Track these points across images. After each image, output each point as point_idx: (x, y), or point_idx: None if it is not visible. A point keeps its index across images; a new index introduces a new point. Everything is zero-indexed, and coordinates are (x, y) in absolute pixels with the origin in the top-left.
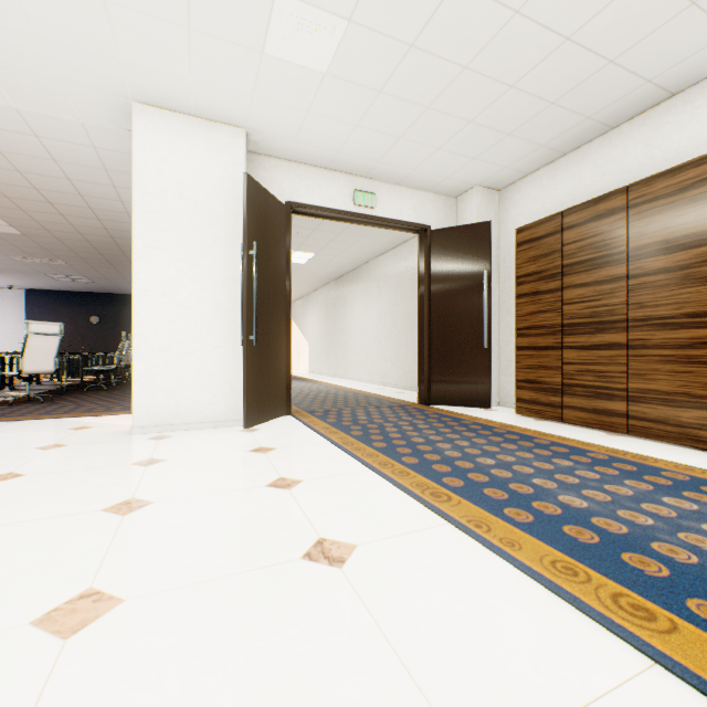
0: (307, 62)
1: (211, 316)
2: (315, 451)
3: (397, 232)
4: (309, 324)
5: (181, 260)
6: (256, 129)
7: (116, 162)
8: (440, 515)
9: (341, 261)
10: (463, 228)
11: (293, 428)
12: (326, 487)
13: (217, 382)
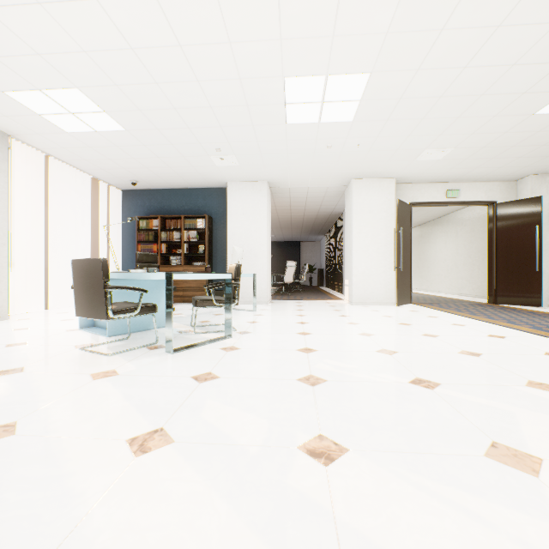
0: (432, 159)
1: (380, 259)
2: (436, 312)
3: None
4: None
5: (369, 237)
6: (399, 177)
7: (330, 195)
8: (494, 324)
9: (427, 215)
10: (520, 201)
11: (418, 307)
12: (449, 318)
13: (382, 286)
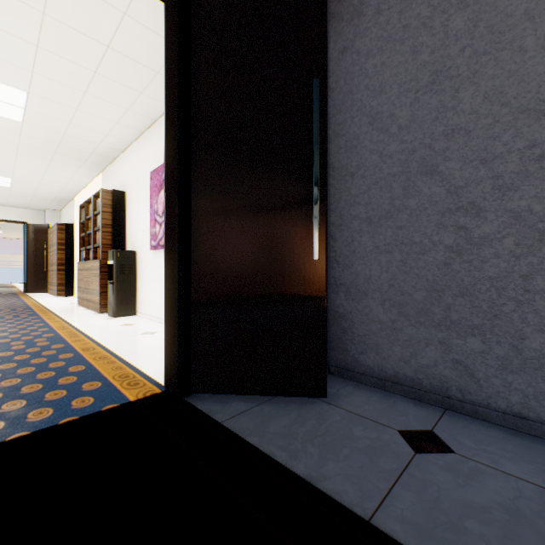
0: None
1: None
2: None
3: None
4: None
5: None
6: None
7: None
8: None
9: None
10: (40, 225)
11: None
12: None
13: None
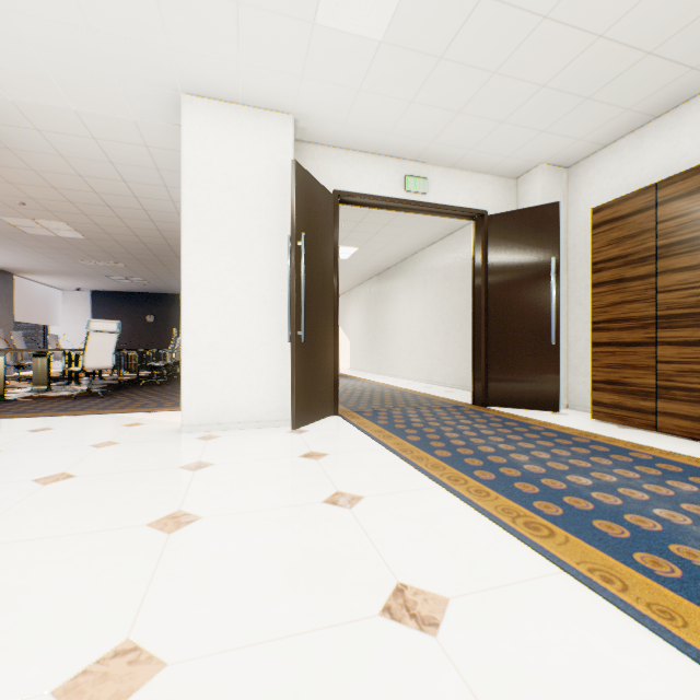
0: (362, 29)
1: (258, 311)
2: (371, 459)
3: (446, 221)
4: (350, 320)
5: (229, 254)
6: (304, 114)
7: (167, 161)
8: (547, 558)
9: (385, 255)
10: (526, 211)
11: (343, 430)
12: (392, 507)
13: (264, 380)
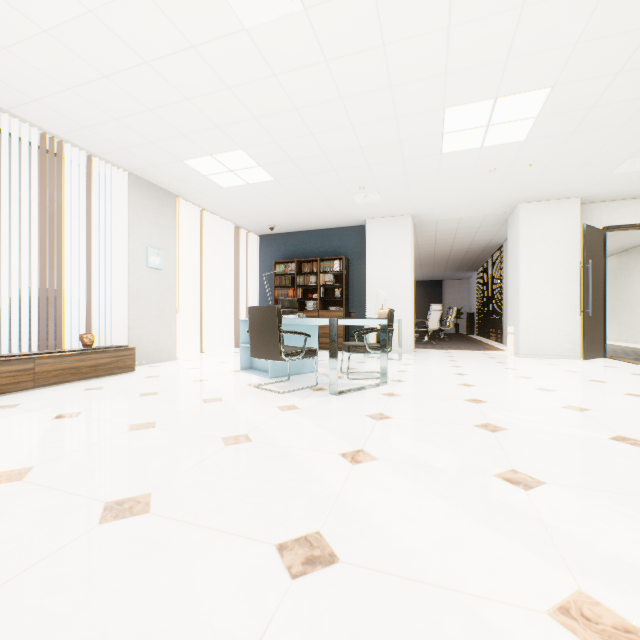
0: (638, 169)
1: (558, 301)
2: None
3: None
4: None
5: (542, 273)
6: (587, 196)
7: (487, 224)
8: None
9: (629, 240)
10: None
11: (616, 362)
12: None
13: (562, 335)
